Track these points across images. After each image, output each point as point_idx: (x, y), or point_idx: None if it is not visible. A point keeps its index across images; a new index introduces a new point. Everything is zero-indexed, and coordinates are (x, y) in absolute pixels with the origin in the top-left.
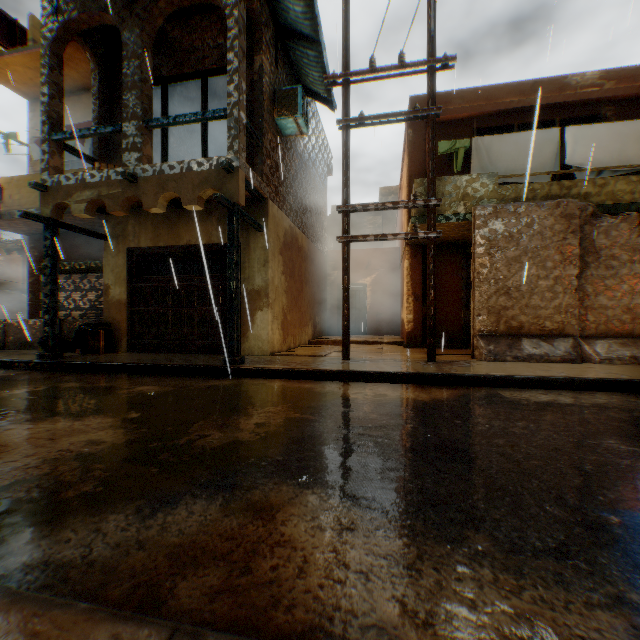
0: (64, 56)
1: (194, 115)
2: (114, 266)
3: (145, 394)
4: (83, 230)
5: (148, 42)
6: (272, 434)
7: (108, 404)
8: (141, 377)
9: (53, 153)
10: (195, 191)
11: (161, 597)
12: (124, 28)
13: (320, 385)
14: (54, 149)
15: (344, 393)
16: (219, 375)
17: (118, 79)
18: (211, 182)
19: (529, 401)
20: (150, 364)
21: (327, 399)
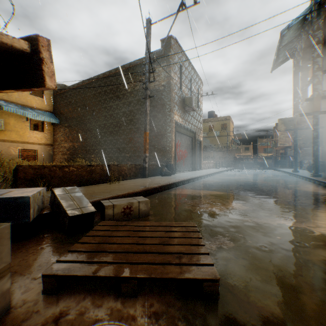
0: (297, 75)
1: (307, 82)
2: (323, 138)
3: (268, 178)
4: (307, 128)
5: (304, 60)
6: (243, 181)
7: (256, 178)
8: (290, 178)
9: (294, 108)
10: (307, 111)
11: (204, 180)
12: (299, 61)
13: (305, 184)
14: (294, 107)
15: (292, 185)
16: (304, 180)
17: (324, 62)
18: (308, 106)
19: (313, 196)
20: (297, 174)
21: (279, 184)
